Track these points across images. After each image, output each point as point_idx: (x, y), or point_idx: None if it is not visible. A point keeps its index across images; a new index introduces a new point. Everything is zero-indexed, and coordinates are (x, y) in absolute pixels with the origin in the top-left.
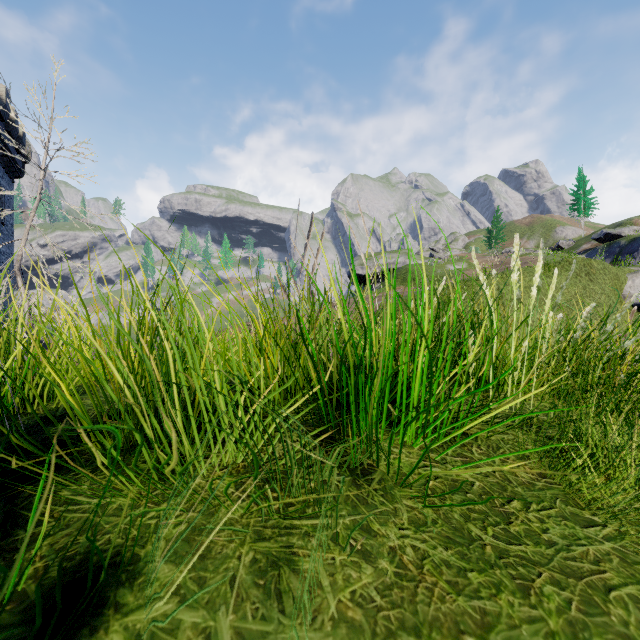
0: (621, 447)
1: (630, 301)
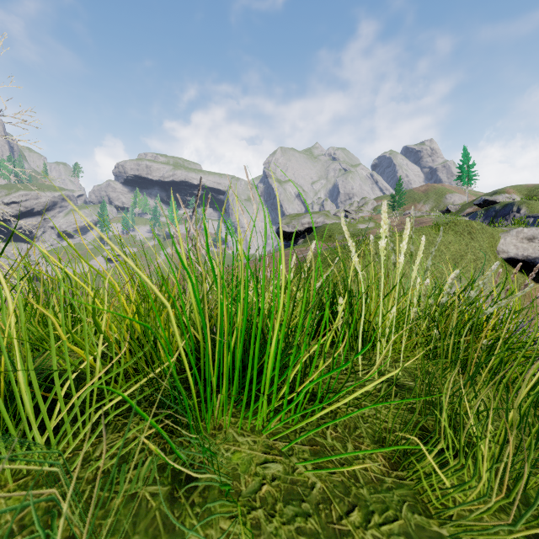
0: (476, 436)
1: (491, 269)
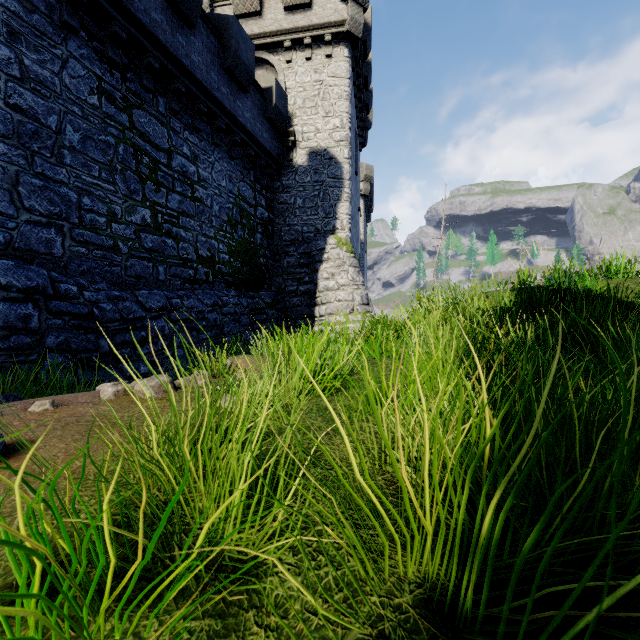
0: None
1: None
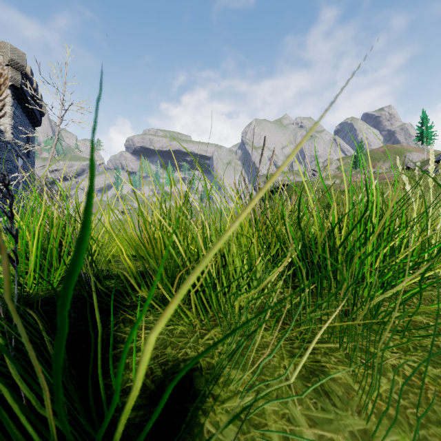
0: None
1: None
